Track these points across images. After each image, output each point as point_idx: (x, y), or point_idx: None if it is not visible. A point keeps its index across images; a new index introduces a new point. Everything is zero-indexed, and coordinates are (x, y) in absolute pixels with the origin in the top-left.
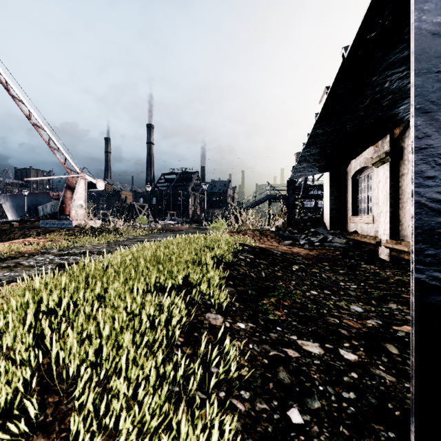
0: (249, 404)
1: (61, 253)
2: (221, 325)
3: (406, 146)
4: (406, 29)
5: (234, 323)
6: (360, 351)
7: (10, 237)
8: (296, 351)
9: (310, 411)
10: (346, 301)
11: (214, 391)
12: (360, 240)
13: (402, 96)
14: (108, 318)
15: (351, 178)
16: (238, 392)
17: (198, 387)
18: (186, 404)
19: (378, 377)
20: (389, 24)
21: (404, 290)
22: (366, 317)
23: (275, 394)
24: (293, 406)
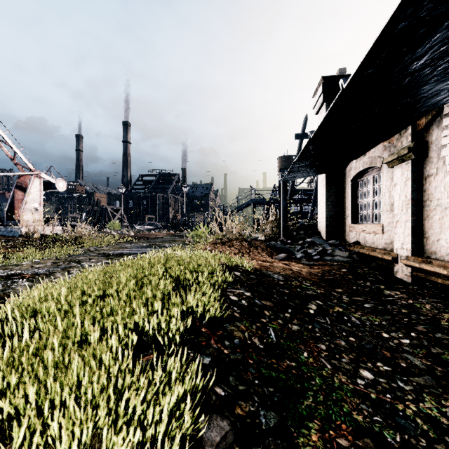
0: None
1: None
2: None
3: (435, 140)
4: None
5: None
6: None
7: None
8: None
9: None
10: (428, 395)
11: None
12: (368, 253)
13: None
14: None
15: (350, 181)
16: None
17: None
18: None
19: None
20: None
21: None
22: None
23: None
24: None
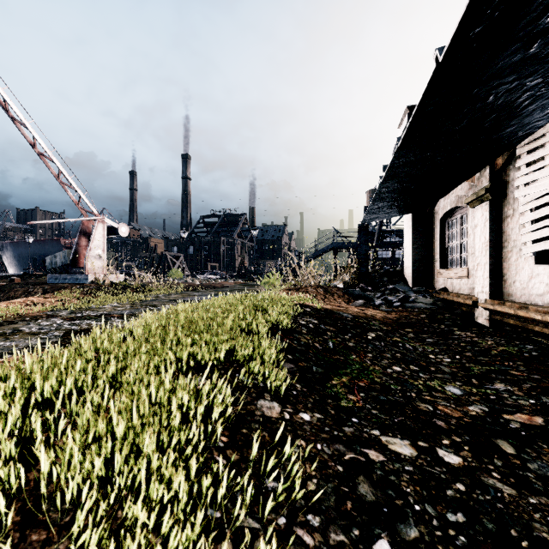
0: (320, 535)
1: (72, 316)
2: (278, 417)
3: (511, 180)
4: (522, 23)
5: (296, 414)
6: (465, 450)
7: (10, 295)
8: (380, 453)
9: (405, 544)
10: (439, 380)
11: (271, 517)
12: (451, 299)
13: (509, 114)
14: (123, 412)
15: (438, 222)
16: (304, 517)
17: (248, 511)
18: (231, 539)
19: (493, 489)
20: (500, 16)
21: (512, 365)
22: (467, 402)
23: (355, 518)
24: (381, 537)
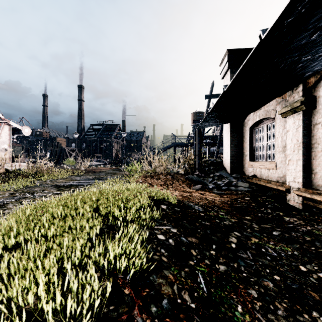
0: None
1: None
2: None
3: None
4: None
5: None
6: None
7: None
8: None
9: None
10: None
11: None
12: (264, 185)
13: None
14: None
15: (248, 129)
16: None
17: None
18: None
19: None
20: None
21: None
22: None
23: None
24: None
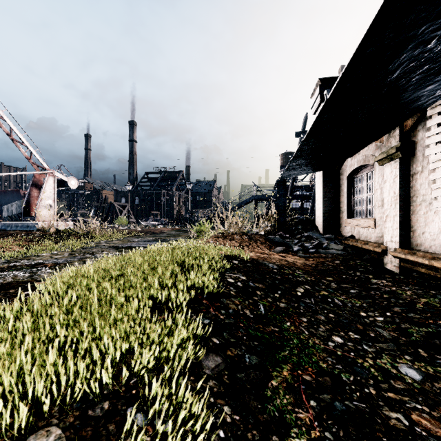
0: None
1: (4, 266)
2: None
3: (420, 140)
4: None
5: None
6: None
7: None
8: None
9: None
10: (387, 355)
11: None
12: (361, 246)
13: (439, 67)
14: None
15: (346, 178)
16: None
17: None
18: None
19: None
20: None
21: None
22: (435, 396)
23: None
24: None
